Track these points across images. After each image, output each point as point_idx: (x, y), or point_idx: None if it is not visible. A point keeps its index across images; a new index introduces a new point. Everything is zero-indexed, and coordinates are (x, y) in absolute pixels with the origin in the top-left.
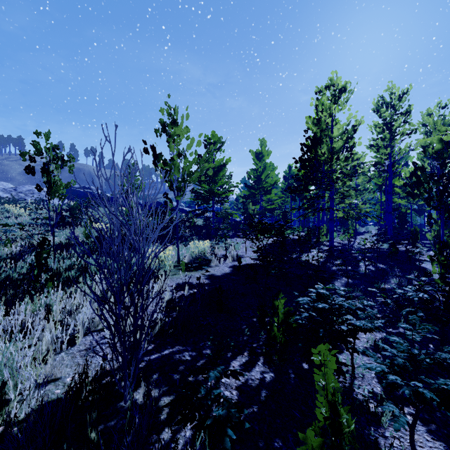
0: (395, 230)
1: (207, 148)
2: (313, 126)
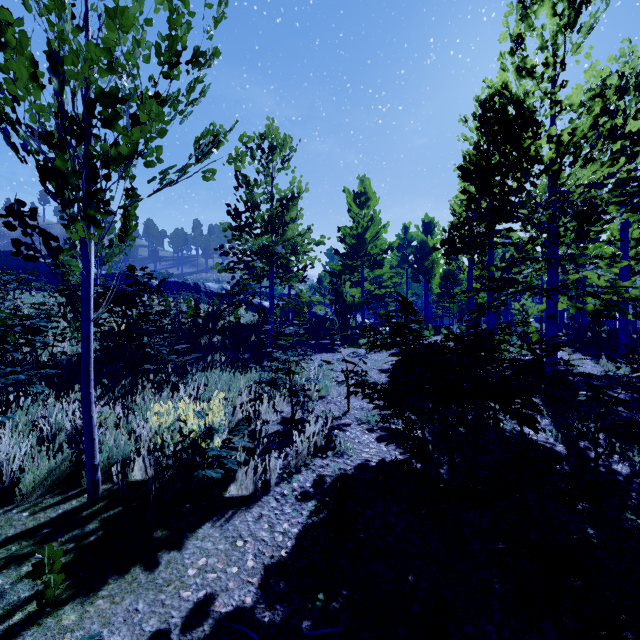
0: (588, 333)
1: (257, 160)
2: (519, 78)
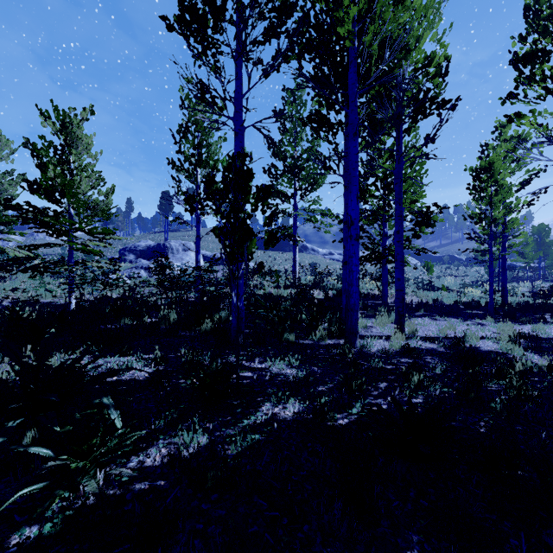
0: None
1: (535, 232)
2: None
